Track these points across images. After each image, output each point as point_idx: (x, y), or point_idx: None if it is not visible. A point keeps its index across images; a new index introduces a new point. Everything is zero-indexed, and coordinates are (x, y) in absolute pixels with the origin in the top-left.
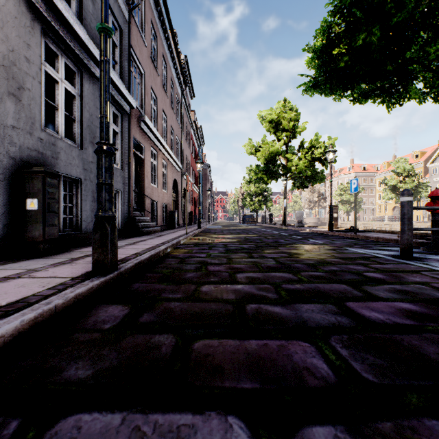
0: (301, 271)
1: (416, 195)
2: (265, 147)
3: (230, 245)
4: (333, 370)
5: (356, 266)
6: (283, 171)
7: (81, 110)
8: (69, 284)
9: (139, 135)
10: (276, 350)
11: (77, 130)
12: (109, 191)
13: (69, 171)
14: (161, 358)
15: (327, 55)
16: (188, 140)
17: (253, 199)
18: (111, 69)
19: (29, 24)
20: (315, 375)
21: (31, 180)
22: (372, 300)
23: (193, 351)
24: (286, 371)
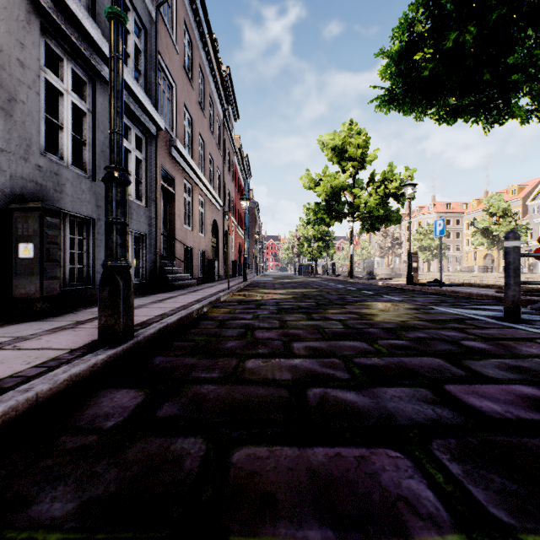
0: (378, 339)
1: None
2: (327, 181)
3: (284, 302)
4: (444, 502)
5: (449, 331)
6: (349, 209)
7: (93, 130)
8: (65, 359)
9: (169, 164)
10: (353, 464)
11: (88, 156)
12: (121, 232)
13: (78, 208)
14: (183, 479)
15: (407, 61)
16: (231, 172)
17: (312, 244)
18: (132, 79)
19: (24, 17)
20: (417, 512)
21: (25, 219)
22: (480, 381)
23: (230, 467)
24: (372, 504)
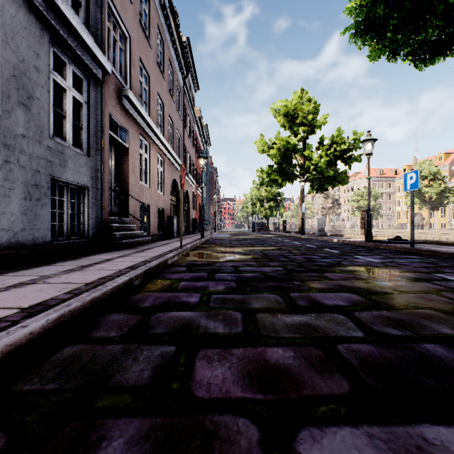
0: None
1: (443, 201)
2: (280, 144)
3: (244, 267)
4: None
5: None
6: (300, 171)
7: None
8: None
9: (120, 115)
10: None
11: None
12: None
13: None
14: None
15: None
16: (191, 138)
17: (264, 204)
18: None
19: None
20: None
21: None
22: None
23: None
24: None
